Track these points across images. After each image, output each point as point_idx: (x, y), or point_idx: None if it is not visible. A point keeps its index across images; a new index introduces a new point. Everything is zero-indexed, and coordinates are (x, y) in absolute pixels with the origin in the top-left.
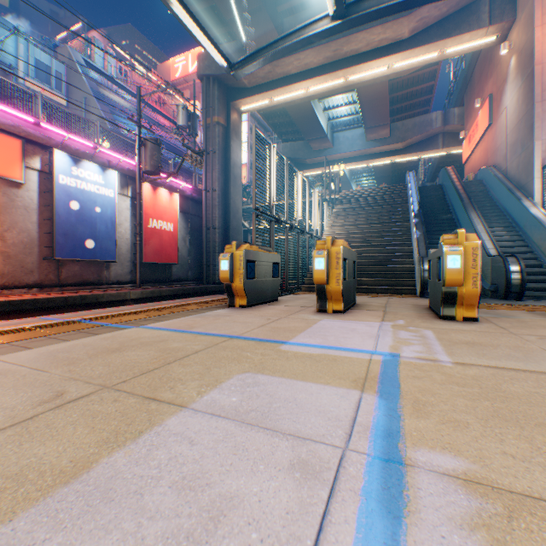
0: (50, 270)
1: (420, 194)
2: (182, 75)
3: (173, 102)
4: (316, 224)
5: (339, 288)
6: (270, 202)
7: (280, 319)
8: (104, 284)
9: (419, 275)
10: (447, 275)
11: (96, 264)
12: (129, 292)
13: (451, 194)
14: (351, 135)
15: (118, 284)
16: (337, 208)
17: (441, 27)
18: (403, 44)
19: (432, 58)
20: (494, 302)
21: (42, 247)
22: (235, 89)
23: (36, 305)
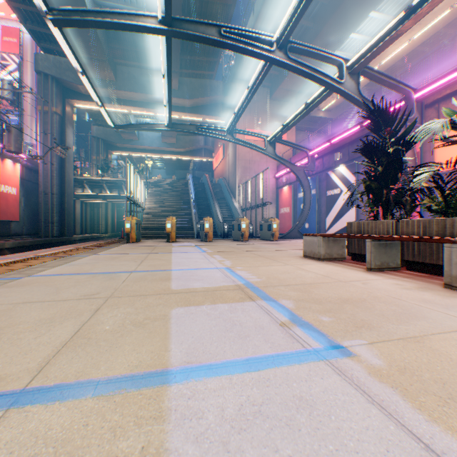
0: None
1: (195, 187)
2: None
3: None
4: (143, 201)
5: (175, 234)
6: (131, 193)
7: (159, 244)
8: None
9: (196, 230)
10: (206, 229)
11: None
12: (6, 243)
13: (208, 190)
14: (152, 135)
15: None
16: (151, 190)
17: (204, 109)
18: (187, 109)
19: (200, 120)
20: (220, 239)
21: None
22: (72, 90)
23: None
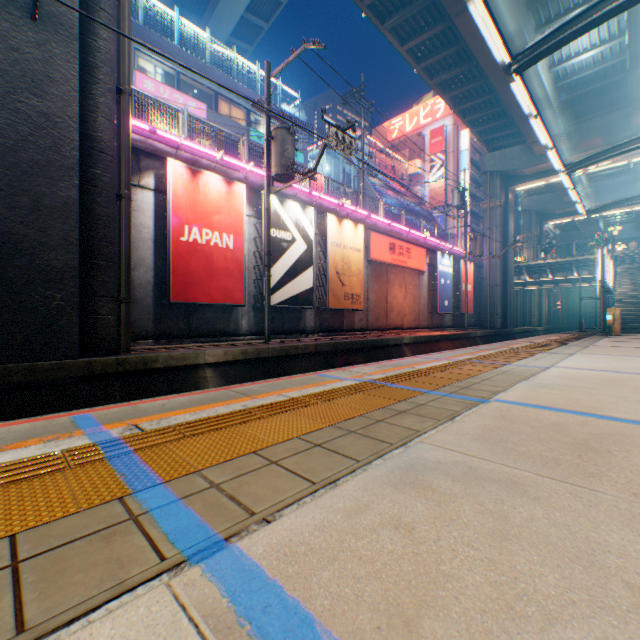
0: (429, 318)
1: None
2: (398, 135)
3: (399, 167)
4: (609, 285)
5: None
6: (602, 280)
7: None
8: (442, 327)
9: None
10: None
11: (440, 315)
12: (476, 332)
13: None
14: (612, 183)
15: (446, 327)
16: (620, 268)
17: None
18: None
19: None
20: None
21: (427, 306)
22: (512, 176)
23: (458, 336)
